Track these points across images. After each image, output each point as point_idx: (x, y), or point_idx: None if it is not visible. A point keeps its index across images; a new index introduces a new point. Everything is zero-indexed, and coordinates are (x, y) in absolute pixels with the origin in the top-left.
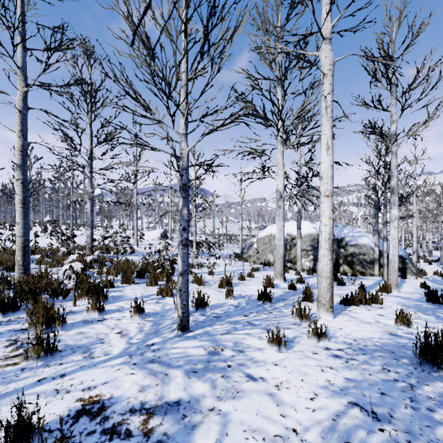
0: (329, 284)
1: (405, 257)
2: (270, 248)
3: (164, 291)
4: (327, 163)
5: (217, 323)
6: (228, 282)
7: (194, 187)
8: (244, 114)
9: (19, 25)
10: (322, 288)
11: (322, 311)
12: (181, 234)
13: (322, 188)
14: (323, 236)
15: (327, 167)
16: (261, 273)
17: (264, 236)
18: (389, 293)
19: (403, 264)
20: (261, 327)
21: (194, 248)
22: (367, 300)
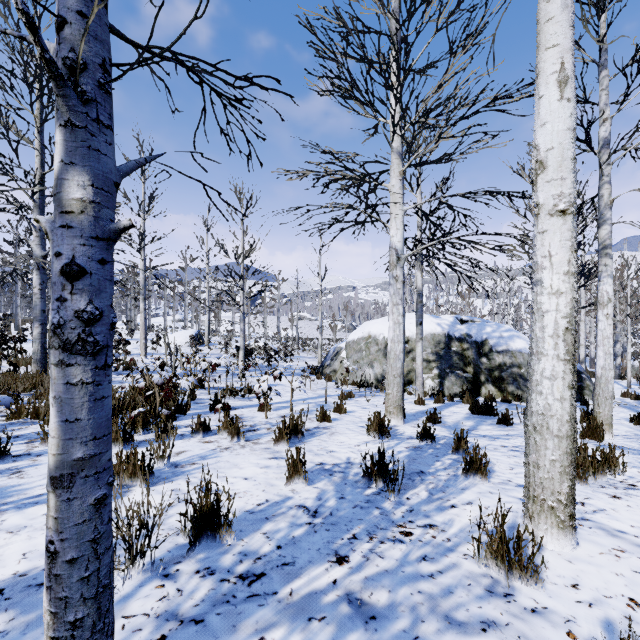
0: (566, 455)
1: (580, 370)
2: (368, 358)
3: (125, 473)
4: (562, 121)
5: (243, 625)
6: (296, 429)
7: (242, 256)
8: (329, 91)
9: None
10: (545, 466)
11: (545, 526)
12: (57, 298)
13: (544, 193)
14: (550, 323)
15: (562, 135)
16: (358, 401)
17: (358, 338)
18: (601, 441)
19: (579, 381)
20: (401, 633)
21: (242, 359)
22: (598, 468)
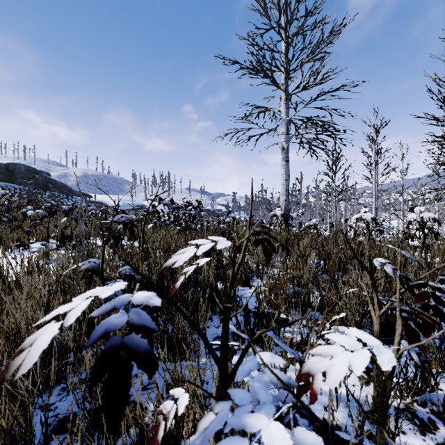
0: None
1: None
2: None
3: None
4: None
5: None
6: None
7: None
8: None
9: (374, 156)
10: None
11: None
12: None
13: None
14: None
15: None
16: None
17: None
18: None
19: None
20: None
21: None
22: None
